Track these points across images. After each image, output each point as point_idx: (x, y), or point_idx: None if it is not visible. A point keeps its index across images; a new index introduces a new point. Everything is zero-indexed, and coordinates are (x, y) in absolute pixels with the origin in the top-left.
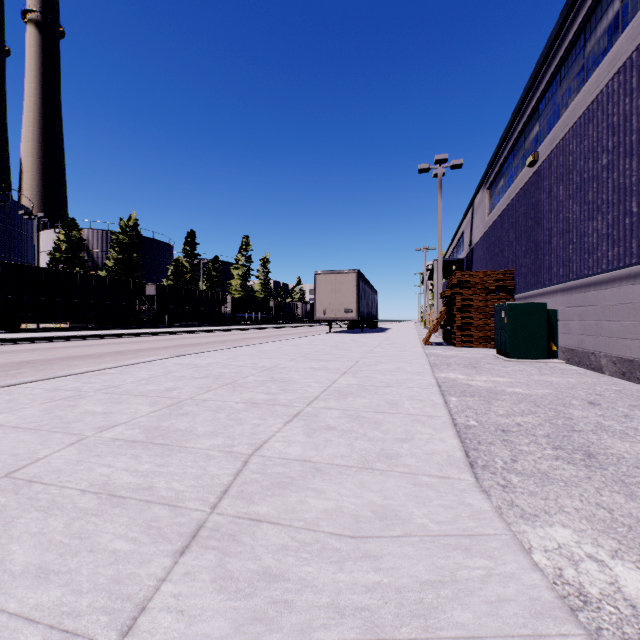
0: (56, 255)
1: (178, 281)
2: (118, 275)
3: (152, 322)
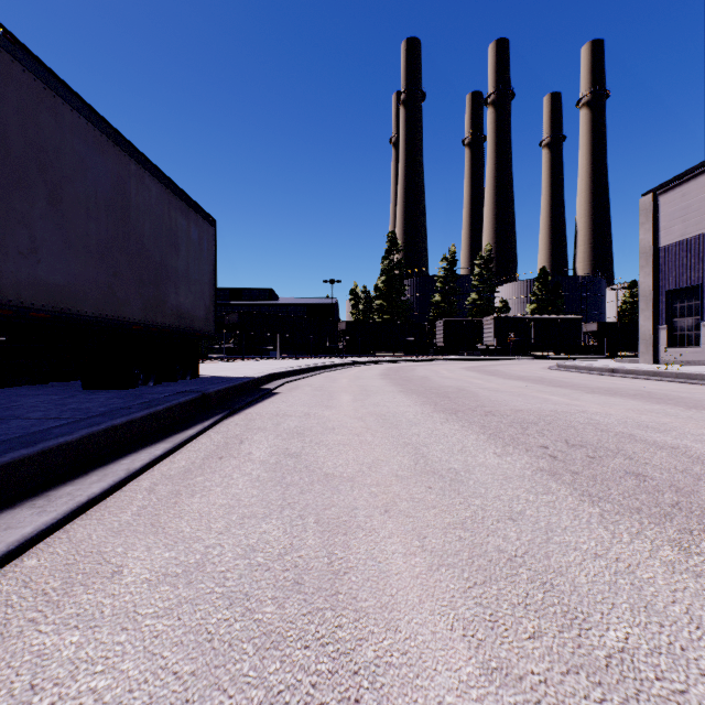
0: (622, 307)
1: None
2: None
3: None
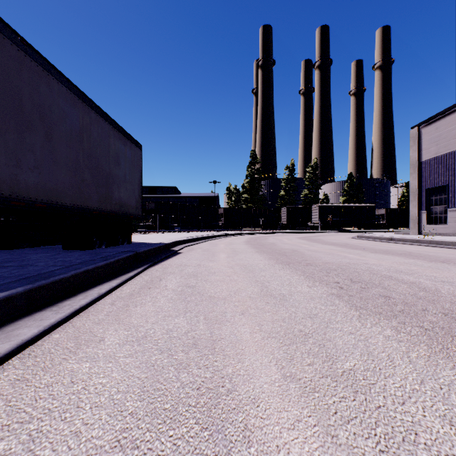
0: (401, 198)
1: None
2: None
3: None
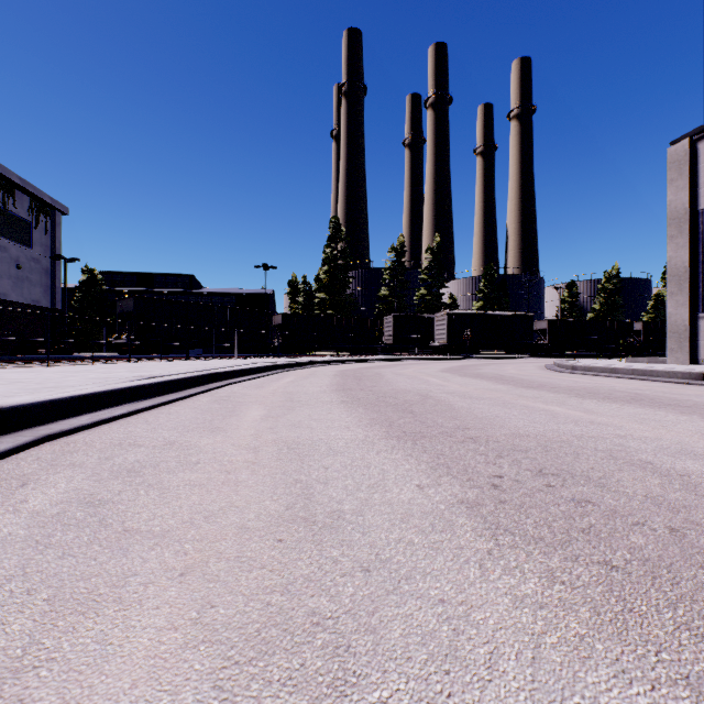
0: (561, 306)
1: (657, 314)
2: (602, 315)
3: (638, 350)
